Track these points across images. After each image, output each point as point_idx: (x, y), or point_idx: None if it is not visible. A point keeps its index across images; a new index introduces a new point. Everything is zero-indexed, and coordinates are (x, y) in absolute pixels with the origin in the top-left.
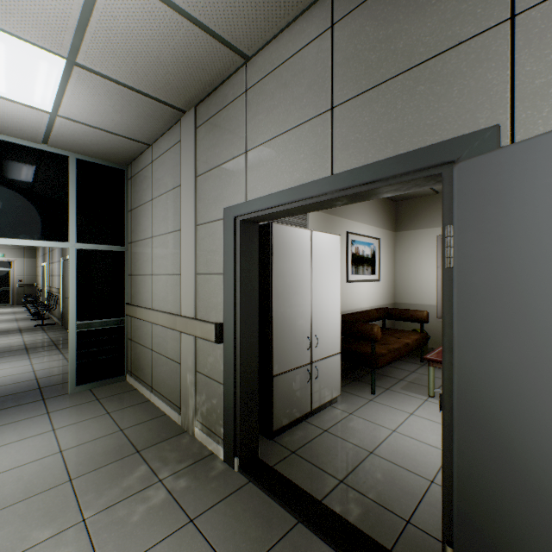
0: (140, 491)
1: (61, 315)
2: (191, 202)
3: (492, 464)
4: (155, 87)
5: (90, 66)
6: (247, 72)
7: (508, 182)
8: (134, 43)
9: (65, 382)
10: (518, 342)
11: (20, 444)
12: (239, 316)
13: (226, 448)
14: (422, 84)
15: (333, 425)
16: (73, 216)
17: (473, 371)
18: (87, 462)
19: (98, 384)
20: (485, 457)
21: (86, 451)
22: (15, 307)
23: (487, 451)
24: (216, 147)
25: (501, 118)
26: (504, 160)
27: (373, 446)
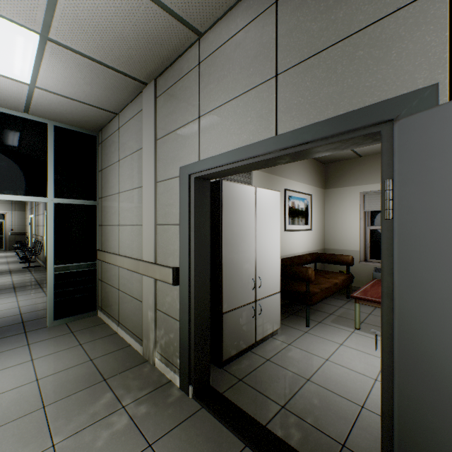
0: (105, 417)
1: (45, 258)
2: (152, 162)
3: (435, 408)
4: (120, 61)
5: (62, 41)
6: (200, 47)
7: (451, 136)
8: (100, 19)
9: (45, 317)
10: None
11: (1, 373)
12: (193, 262)
13: (181, 377)
14: (361, 49)
15: (274, 355)
16: (51, 174)
17: (414, 317)
18: (59, 390)
19: (73, 318)
20: (427, 401)
21: (59, 379)
22: (7, 252)
23: (429, 395)
24: (173, 114)
25: (440, 77)
26: (447, 115)
27: (310, 374)
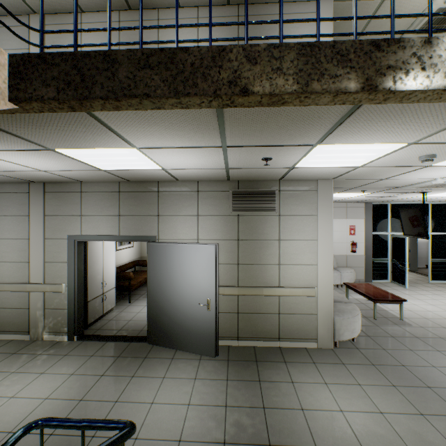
0: (33, 359)
1: None
2: (41, 227)
3: (154, 299)
4: (27, 178)
5: None
6: (82, 185)
7: (156, 249)
8: (32, 175)
9: None
10: (157, 277)
11: None
12: (77, 279)
13: (69, 335)
14: (143, 220)
15: (114, 317)
16: None
17: (151, 283)
18: None
19: None
20: (153, 298)
21: None
22: None
23: (153, 297)
24: (61, 207)
25: (157, 234)
26: (155, 245)
27: (131, 318)
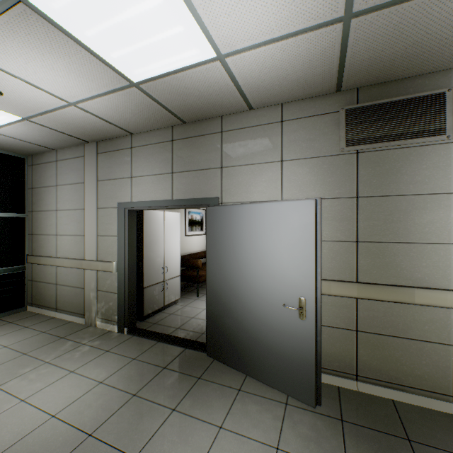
0: (74, 349)
1: None
2: (94, 195)
3: (214, 291)
4: (75, 133)
5: (37, 122)
6: (132, 139)
7: (217, 216)
8: (72, 121)
9: None
10: (218, 257)
11: None
12: (127, 257)
13: (119, 325)
14: (201, 176)
15: (175, 311)
16: None
17: (211, 267)
18: (30, 347)
19: (4, 314)
20: (213, 290)
21: (25, 343)
22: None
23: (213, 288)
24: (113, 169)
25: (219, 195)
26: (216, 210)
27: (194, 315)
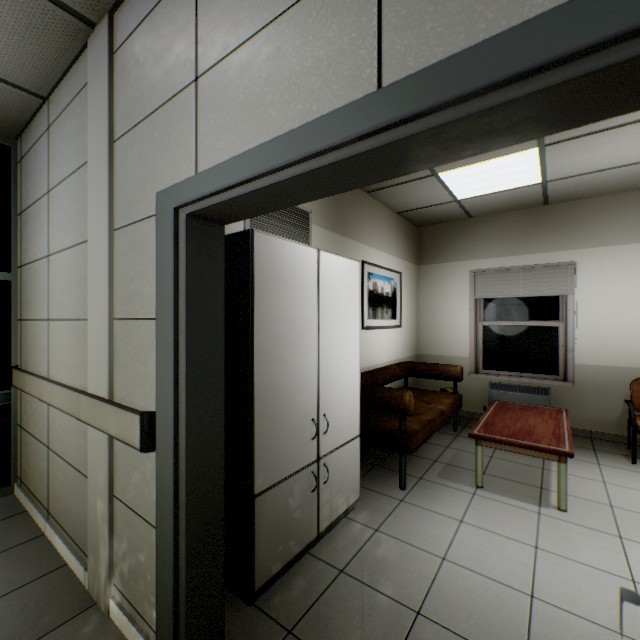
0: None
1: None
2: (104, 187)
3: None
4: None
5: None
6: None
7: None
8: None
9: None
10: None
11: None
12: (183, 402)
13: None
14: None
15: (352, 558)
16: None
17: None
18: None
19: None
20: None
21: None
22: None
23: None
24: (145, 82)
25: None
26: None
27: (420, 597)
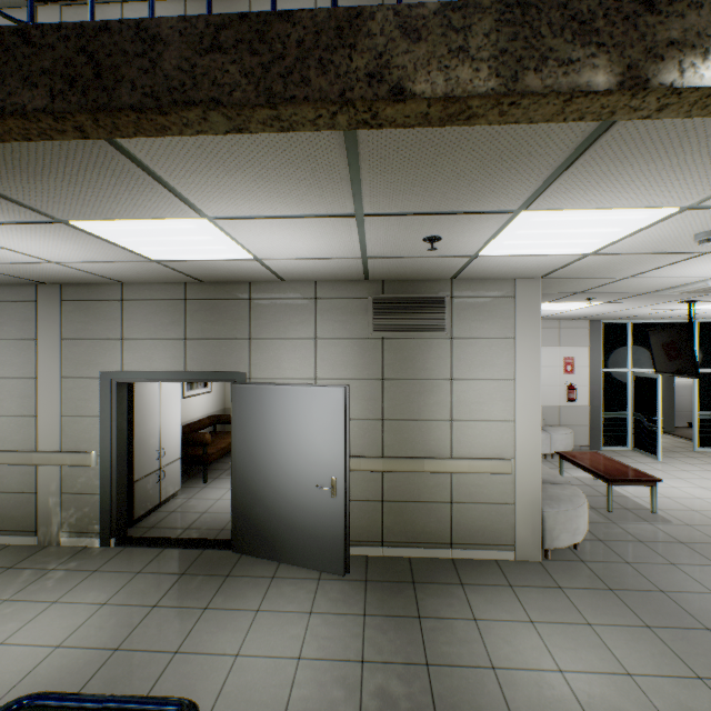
0: (40, 578)
1: None
2: (57, 358)
3: (242, 478)
4: (32, 277)
5: None
6: (123, 288)
7: (246, 395)
8: (39, 270)
9: None
10: (248, 441)
11: None
12: (116, 445)
13: (103, 537)
14: (225, 347)
15: (178, 507)
16: None
17: (238, 451)
18: None
19: None
20: (241, 477)
21: None
22: None
23: (241, 475)
24: (90, 325)
25: (247, 369)
26: (245, 388)
27: (206, 509)
